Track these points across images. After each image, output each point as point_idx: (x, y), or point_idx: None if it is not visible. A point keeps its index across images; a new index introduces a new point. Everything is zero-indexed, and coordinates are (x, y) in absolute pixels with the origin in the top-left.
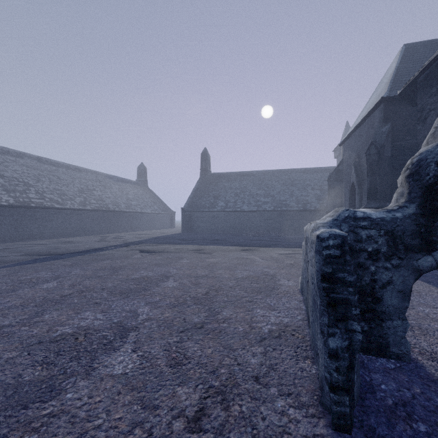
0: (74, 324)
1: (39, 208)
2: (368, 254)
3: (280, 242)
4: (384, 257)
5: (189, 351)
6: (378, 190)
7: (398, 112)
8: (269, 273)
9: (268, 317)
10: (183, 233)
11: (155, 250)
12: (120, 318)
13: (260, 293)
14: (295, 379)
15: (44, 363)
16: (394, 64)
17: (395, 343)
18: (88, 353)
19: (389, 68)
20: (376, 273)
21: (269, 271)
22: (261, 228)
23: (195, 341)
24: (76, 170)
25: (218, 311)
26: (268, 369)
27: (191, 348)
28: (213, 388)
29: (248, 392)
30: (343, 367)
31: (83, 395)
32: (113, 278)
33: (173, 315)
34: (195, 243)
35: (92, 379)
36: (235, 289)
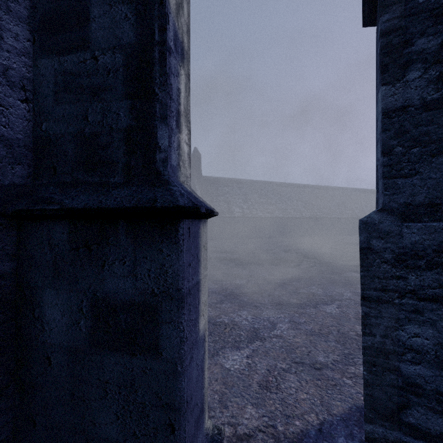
0: None
1: (320, 218)
2: None
3: None
4: None
5: None
6: None
7: None
8: None
9: None
10: None
11: None
12: None
13: None
14: None
15: None
16: None
17: None
18: None
19: None
20: None
21: None
22: None
23: None
24: (331, 189)
25: None
26: None
27: None
28: None
29: None
30: None
31: None
32: None
33: None
34: None
35: None
36: None
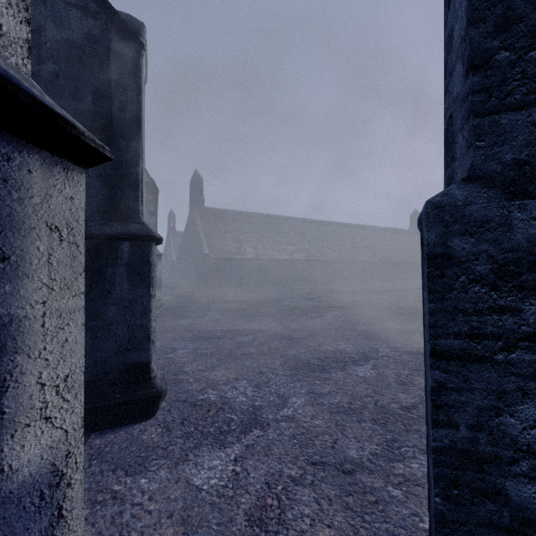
0: None
1: (349, 261)
2: None
3: None
4: None
5: None
6: None
7: None
8: None
9: None
10: None
11: None
12: None
13: None
14: None
15: None
16: None
17: None
18: None
19: None
20: None
21: None
22: None
23: None
24: (361, 228)
25: None
26: None
27: None
28: None
29: None
30: None
31: None
32: None
33: None
34: None
35: None
36: None
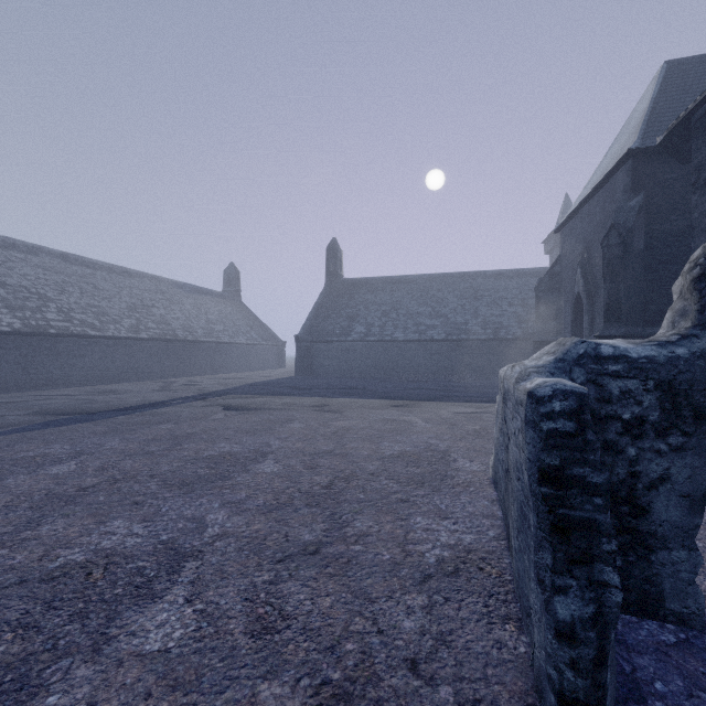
0: (91, 545)
1: (62, 336)
2: (623, 426)
3: (456, 392)
4: (654, 431)
5: (289, 602)
6: (622, 306)
7: (657, 174)
8: (438, 447)
9: (436, 533)
10: (298, 377)
11: (249, 406)
12: (174, 533)
13: (422, 486)
14: (488, 666)
15: (20, 625)
16: (649, 95)
17: (676, 594)
18: (105, 605)
19: (639, 101)
20: (639, 460)
21: (438, 444)
22: (426, 368)
23: (302, 580)
24: (125, 274)
25: (348, 520)
26: (435, 644)
27: (295, 595)
28: (330, 685)
29: (397, 696)
30: (586, 659)
31: (79, 699)
32: (173, 457)
33: (267, 527)
34: (316, 393)
35: (102, 662)
36: (379, 477)
